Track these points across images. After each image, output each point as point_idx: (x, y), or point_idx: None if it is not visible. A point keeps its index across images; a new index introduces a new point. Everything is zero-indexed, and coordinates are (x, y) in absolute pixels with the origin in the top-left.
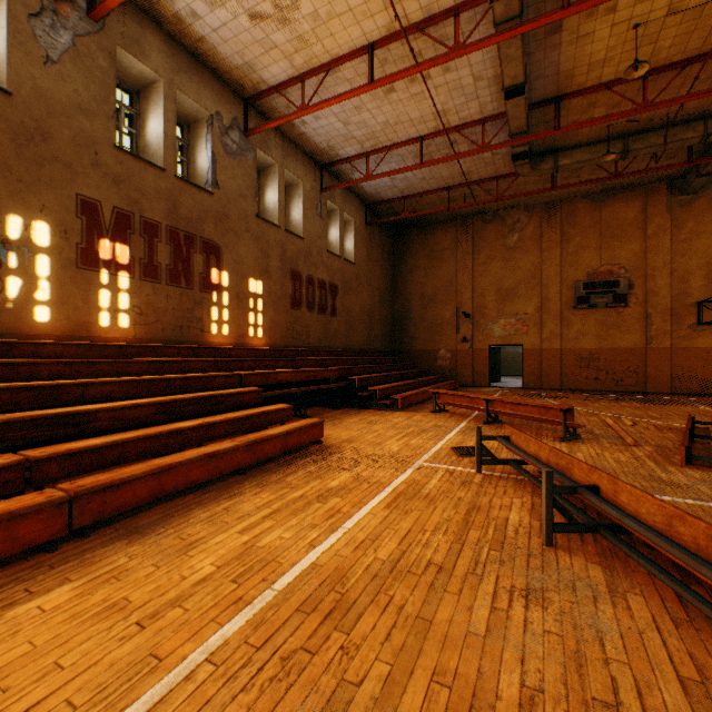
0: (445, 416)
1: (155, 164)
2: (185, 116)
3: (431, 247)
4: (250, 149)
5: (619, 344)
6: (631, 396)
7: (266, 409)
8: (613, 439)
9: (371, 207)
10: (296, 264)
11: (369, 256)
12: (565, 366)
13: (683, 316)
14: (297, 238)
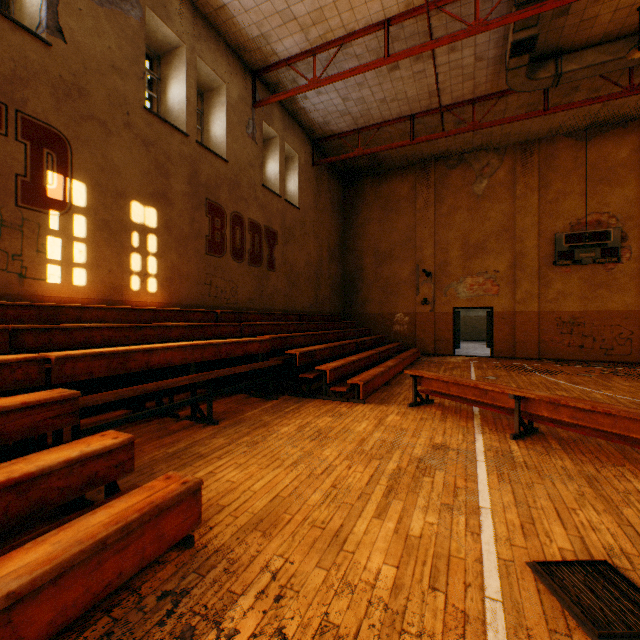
0: (435, 416)
1: None
2: None
3: (386, 197)
4: (133, 2)
5: (608, 306)
6: (635, 369)
7: (21, 472)
8: None
9: (318, 145)
10: (215, 193)
11: (317, 203)
12: (543, 332)
13: None
14: (217, 159)
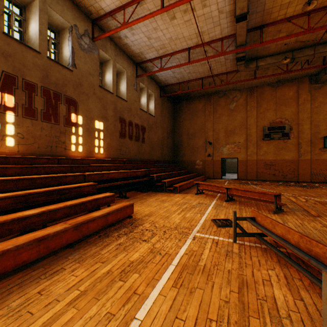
0: (203, 196)
1: (32, 48)
2: (55, 25)
3: (192, 109)
4: (96, 49)
5: (285, 157)
6: (292, 183)
7: (96, 197)
8: (302, 212)
9: (162, 88)
10: (122, 114)
11: (162, 113)
12: (259, 168)
13: (316, 144)
14: (123, 100)
